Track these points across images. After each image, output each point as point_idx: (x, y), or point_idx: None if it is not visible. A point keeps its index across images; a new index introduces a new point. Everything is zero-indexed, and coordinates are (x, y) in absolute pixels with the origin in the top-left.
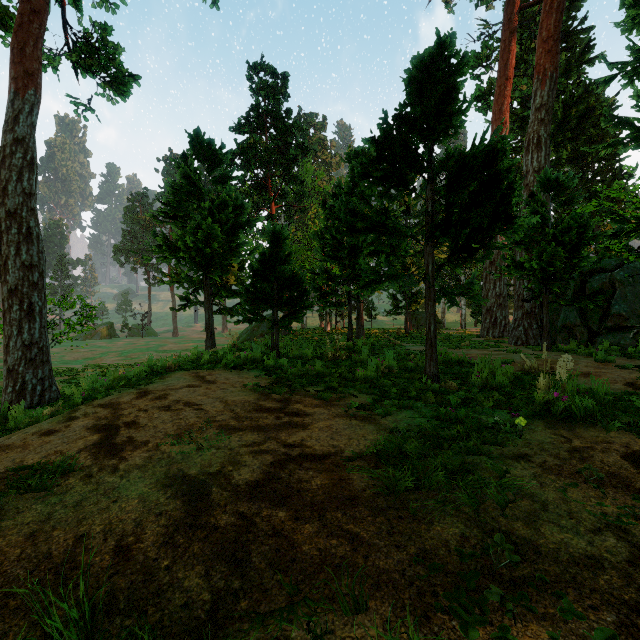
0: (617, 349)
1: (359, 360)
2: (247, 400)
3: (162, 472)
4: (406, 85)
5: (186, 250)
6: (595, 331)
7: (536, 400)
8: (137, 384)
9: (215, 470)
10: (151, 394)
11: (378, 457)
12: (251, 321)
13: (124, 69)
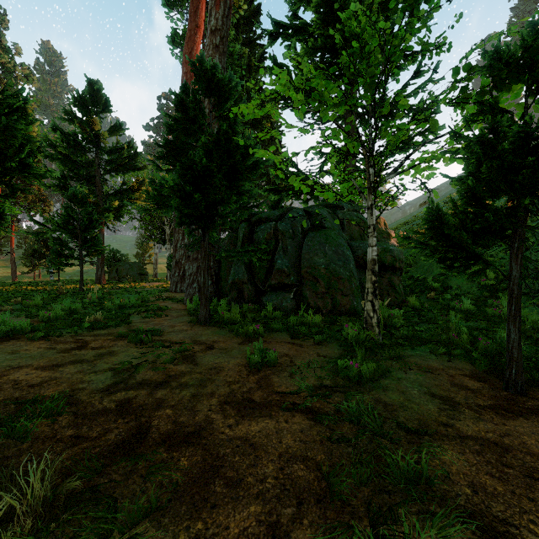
0: (280, 315)
1: None
2: None
3: None
4: None
5: None
6: (261, 289)
7: None
8: None
9: None
10: None
11: None
12: None
13: None
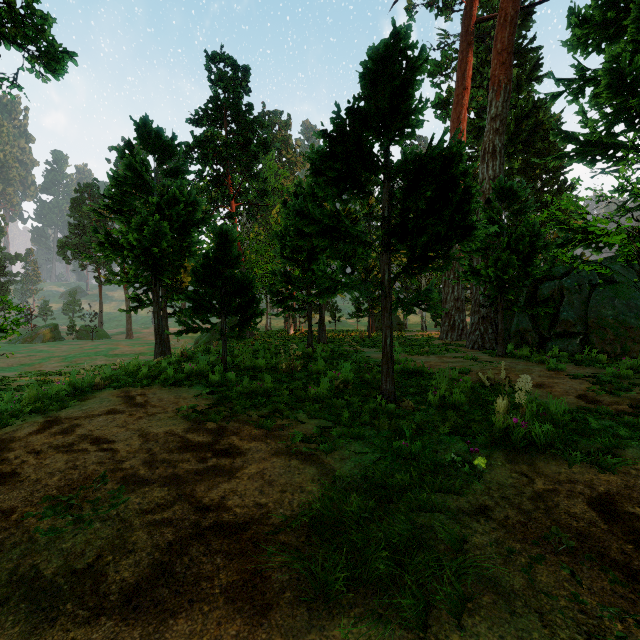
0: (566, 355)
1: (315, 371)
2: (173, 432)
3: (5, 572)
4: (360, 77)
5: (130, 248)
6: (545, 336)
7: (495, 426)
8: (48, 409)
9: (85, 564)
10: (58, 425)
11: (311, 525)
12: (195, 331)
13: (56, 43)
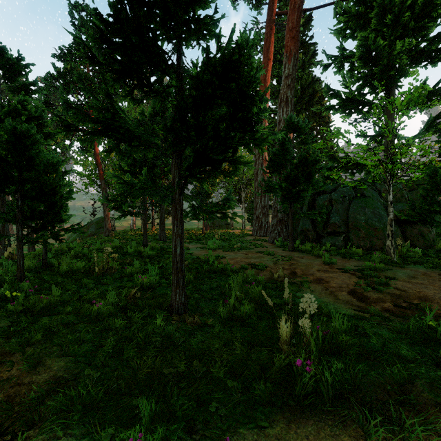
0: (334, 249)
1: (129, 273)
2: None
3: None
4: None
5: None
6: (321, 234)
7: (276, 364)
8: None
9: None
10: None
11: None
12: None
13: None
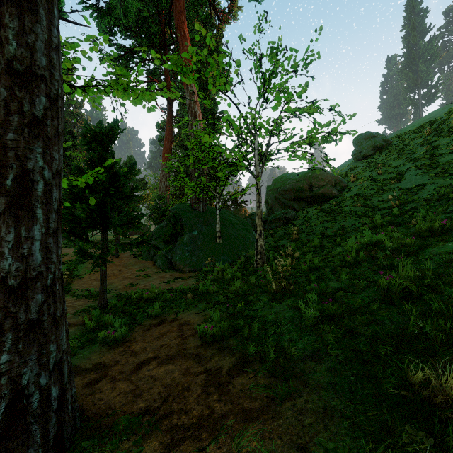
0: None
1: None
2: None
3: None
4: None
5: None
6: None
7: None
8: None
9: None
10: None
11: None
12: None
13: None
